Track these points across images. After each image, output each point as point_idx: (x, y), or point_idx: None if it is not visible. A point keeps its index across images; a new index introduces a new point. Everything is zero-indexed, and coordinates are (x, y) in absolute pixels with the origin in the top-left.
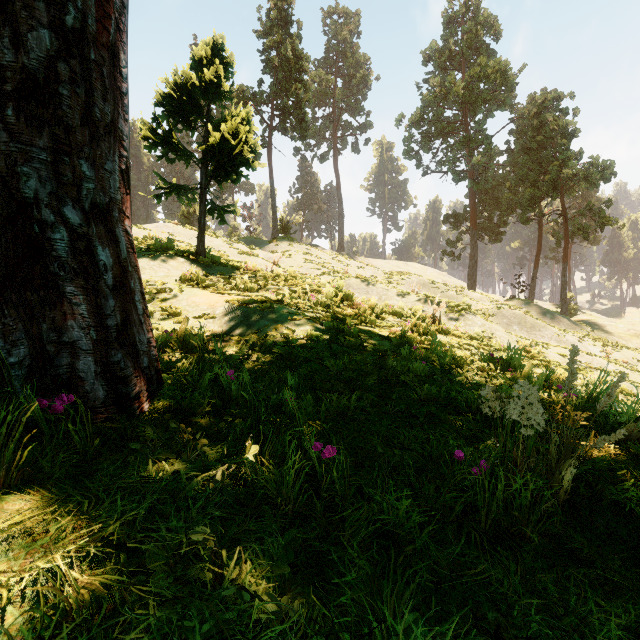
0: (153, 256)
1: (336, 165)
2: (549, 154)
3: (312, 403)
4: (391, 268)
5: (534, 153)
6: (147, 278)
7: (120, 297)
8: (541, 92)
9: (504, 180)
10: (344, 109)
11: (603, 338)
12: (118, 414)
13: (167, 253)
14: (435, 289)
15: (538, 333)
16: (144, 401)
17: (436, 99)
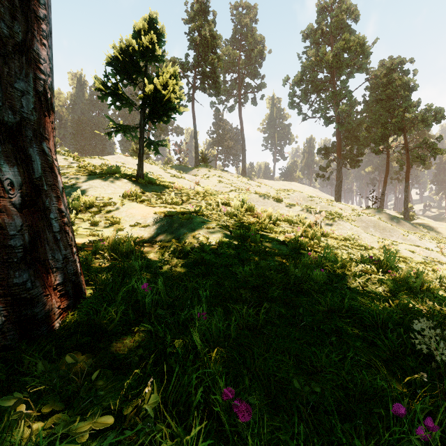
0: (104, 178)
1: (240, 114)
2: (395, 103)
3: (222, 316)
4: (279, 186)
5: (384, 103)
6: (98, 195)
7: (30, 216)
8: (389, 59)
9: (361, 123)
10: (246, 74)
11: (436, 237)
12: (20, 339)
13: (114, 176)
14: (312, 201)
15: (388, 233)
16: (55, 319)
17: (312, 65)
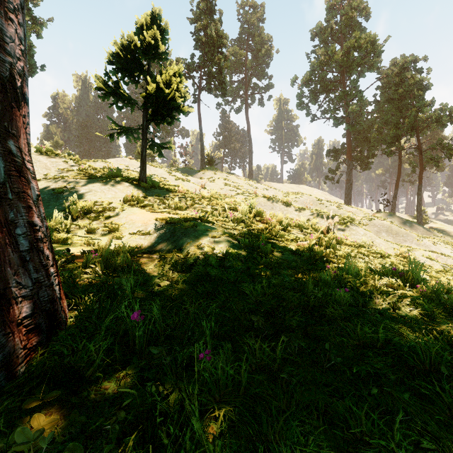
0: (105, 182)
1: (247, 115)
2: (408, 103)
3: (230, 354)
4: (287, 189)
5: (396, 102)
6: (97, 199)
7: None
8: (401, 57)
9: (372, 124)
10: (253, 75)
11: (451, 242)
12: None
13: (116, 179)
14: (321, 205)
15: (402, 238)
16: (18, 364)
17: (321, 64)
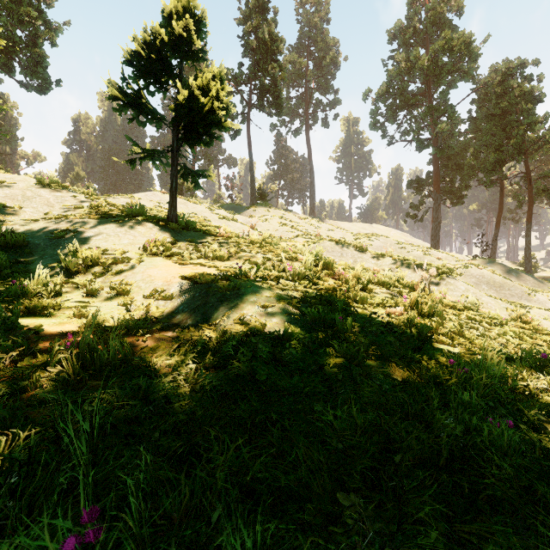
0: (121, 222)
1: (308, 138)
2: (514, 119)
3: None
4: (358, 230)
5: (498, 119)
6: (109, 246)
7: None
8: (503, 62)
9: (466, 147)
10: (315, 88)
11: None
12: None
13: (136, 219)
14: (402, 249)
15: (507, 292)
16: None
17: (401, 73)
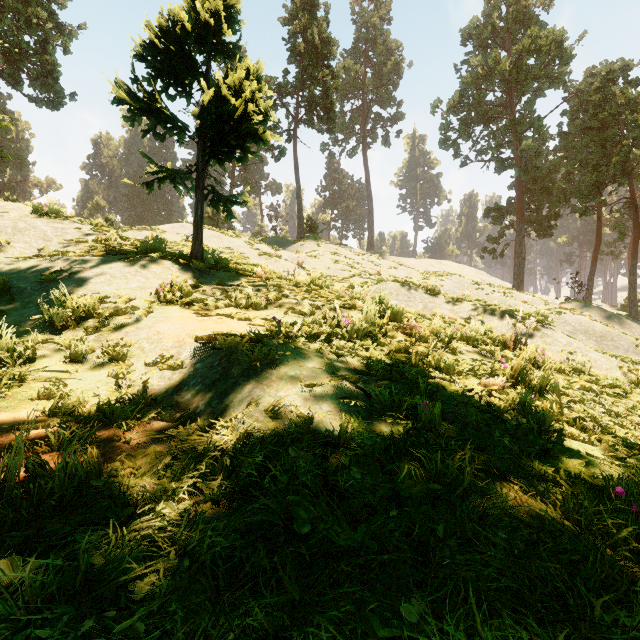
0: (132, 260)
1: (365, 160)
2: (616, 133)
3: None
4: (424, 267)
5: (596, 133)
6: (111, 291)
7: None
8: (601, 65)
9: (555, 167)
10: (374, 100)
11: None
12: None
13: (150, 256)
14: (479, 291)
15: (611, 343)
16: None
17: (477, 80)
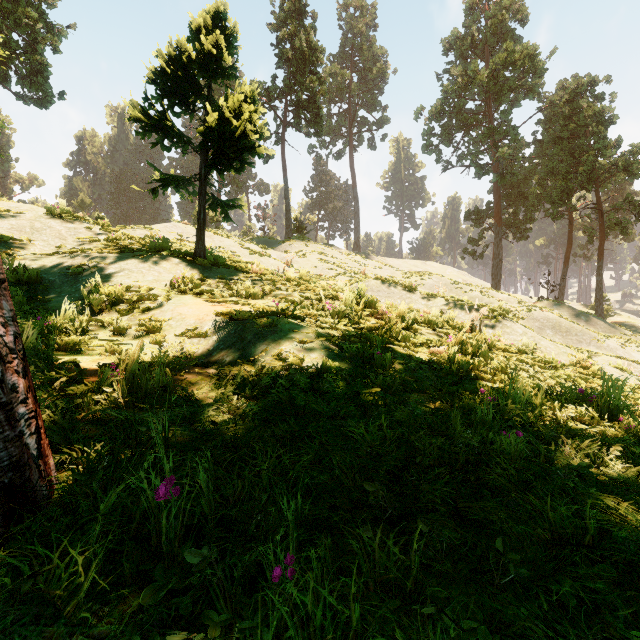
0: (144, 257)
1: (352, 162)
2: (583, 143)
3: (330, 561)
4: (409, 268)
5: (566, 143)
6: (132, 283)
7: None
8: (572, 78)
9: (531, 173)
10: (360, 104)
11: None
12: None
13: (160, 253)
14: (458, 290)
15: (575, 338)
16: None
17: (458, 89)
